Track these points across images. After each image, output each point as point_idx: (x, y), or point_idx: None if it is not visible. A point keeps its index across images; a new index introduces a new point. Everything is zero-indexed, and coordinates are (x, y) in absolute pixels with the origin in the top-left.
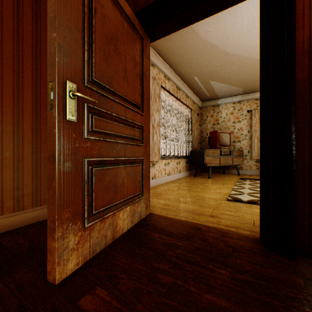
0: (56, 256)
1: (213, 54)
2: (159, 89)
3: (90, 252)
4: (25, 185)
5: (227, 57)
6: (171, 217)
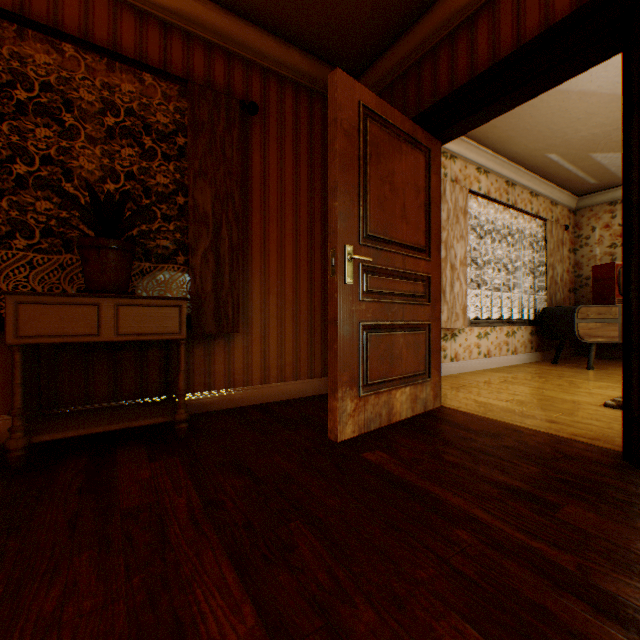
0: (337, 415)
1: (588, 107)
2: (465, 199)
3: (365, 426)
4: (286, 354)
5: None
6: (475, 414)
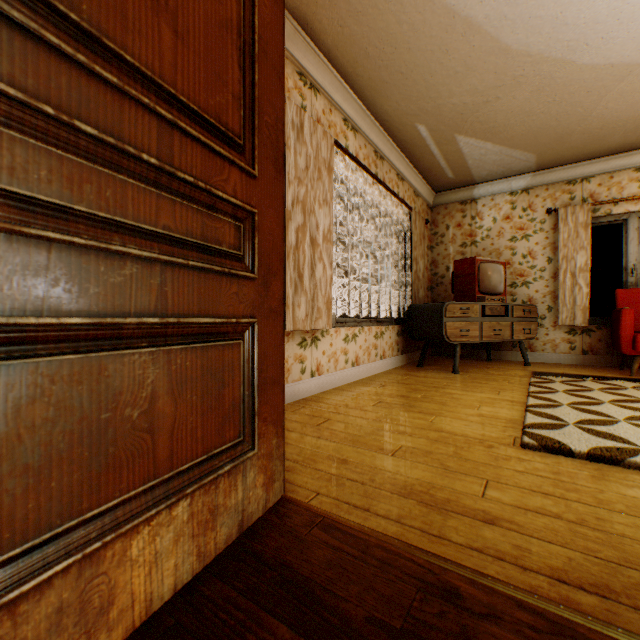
0: None
1: (469, 54)
2: (330, 150)
3: None
4: None
5: (506, 61)
6: (351, 519)
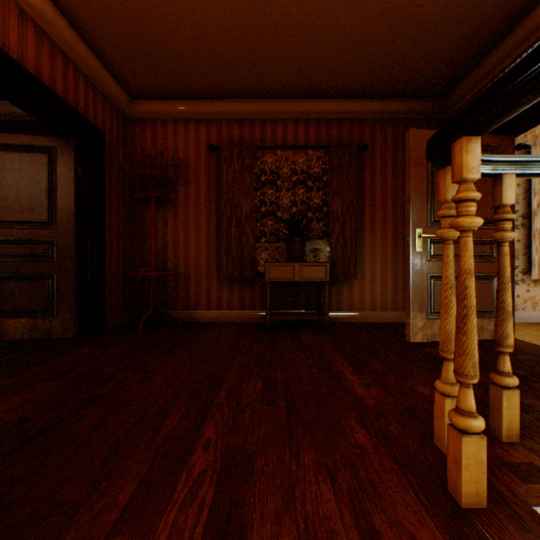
0: (410, 326)
1: None
2: None
3: (431, 337)
4: (386, 293)
5: None
6: None
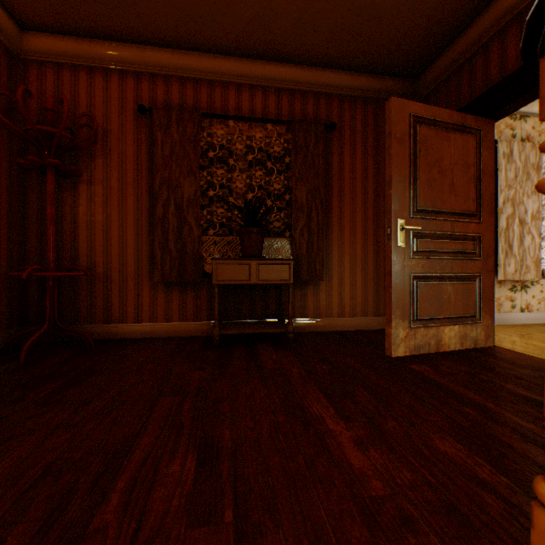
0: (391, 338)
1: None
2: (538, 155)
3: (414, 350)
4: (356, 297)
5: None
6: (527, 354)
